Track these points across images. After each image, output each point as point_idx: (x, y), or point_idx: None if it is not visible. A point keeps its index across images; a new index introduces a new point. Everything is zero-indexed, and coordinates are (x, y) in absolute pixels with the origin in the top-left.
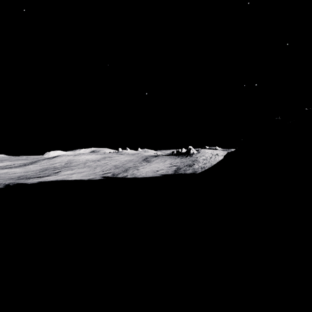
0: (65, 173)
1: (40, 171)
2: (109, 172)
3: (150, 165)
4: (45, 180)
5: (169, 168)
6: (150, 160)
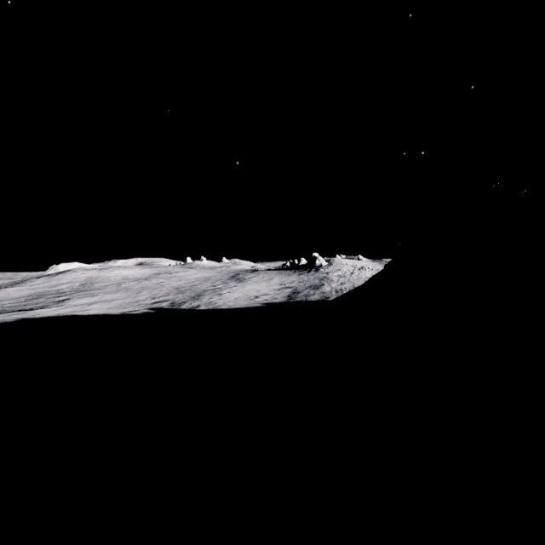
0: (77, 302)
1: (27, 299)
2: (166, 299)
3: (243, 286)
4: (32, 316)
5: (278, 292)
6: (243, 278)
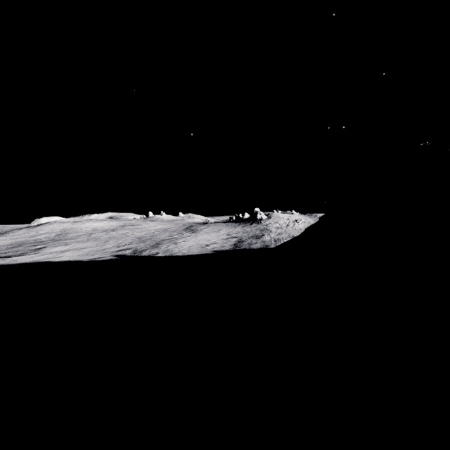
0: (52, 250)
1: (8, 248)
2: (129, 248)
3: (196, 236)
4: (10, 263)
5: (225, 241)
6: (196, 229)
